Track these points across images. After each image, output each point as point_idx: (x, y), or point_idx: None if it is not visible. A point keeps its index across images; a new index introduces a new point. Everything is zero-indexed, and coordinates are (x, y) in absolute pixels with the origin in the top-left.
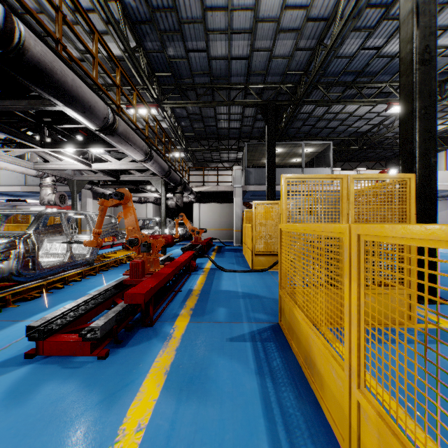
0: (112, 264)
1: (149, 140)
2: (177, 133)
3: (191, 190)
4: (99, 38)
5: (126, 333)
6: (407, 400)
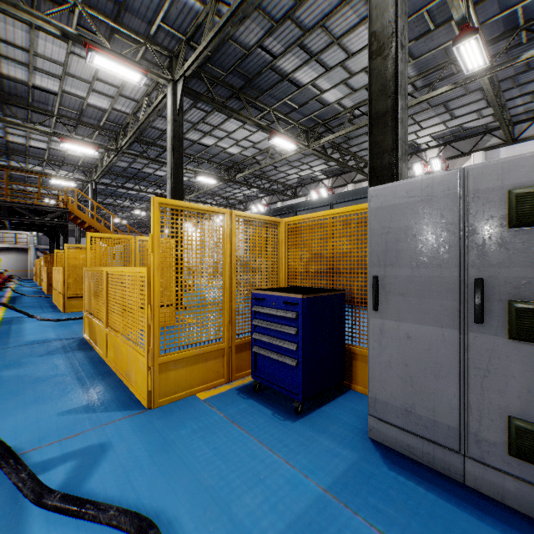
0: None
1: None
2: None
3: None
4: None
5: None
6: None
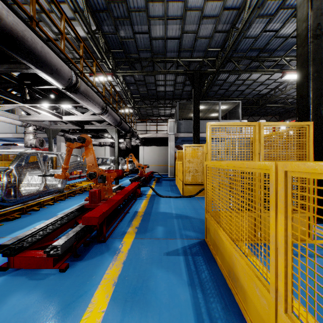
0: (78, 191)
1: (105, 98)
2: (127, 94)
3: (137, 136)
4: (65, 19)
5: (84, 248)
6: (317, 310)
